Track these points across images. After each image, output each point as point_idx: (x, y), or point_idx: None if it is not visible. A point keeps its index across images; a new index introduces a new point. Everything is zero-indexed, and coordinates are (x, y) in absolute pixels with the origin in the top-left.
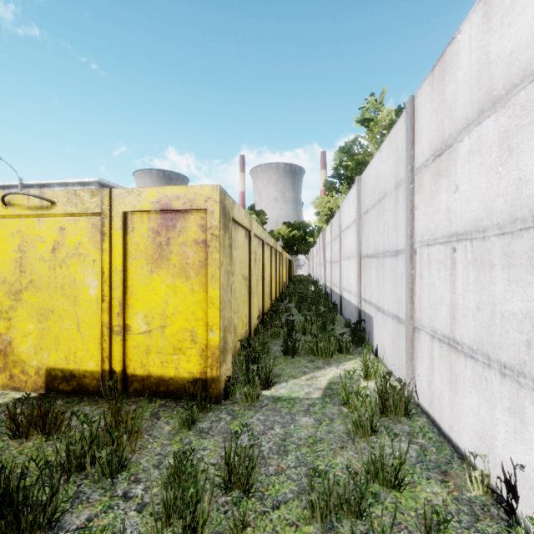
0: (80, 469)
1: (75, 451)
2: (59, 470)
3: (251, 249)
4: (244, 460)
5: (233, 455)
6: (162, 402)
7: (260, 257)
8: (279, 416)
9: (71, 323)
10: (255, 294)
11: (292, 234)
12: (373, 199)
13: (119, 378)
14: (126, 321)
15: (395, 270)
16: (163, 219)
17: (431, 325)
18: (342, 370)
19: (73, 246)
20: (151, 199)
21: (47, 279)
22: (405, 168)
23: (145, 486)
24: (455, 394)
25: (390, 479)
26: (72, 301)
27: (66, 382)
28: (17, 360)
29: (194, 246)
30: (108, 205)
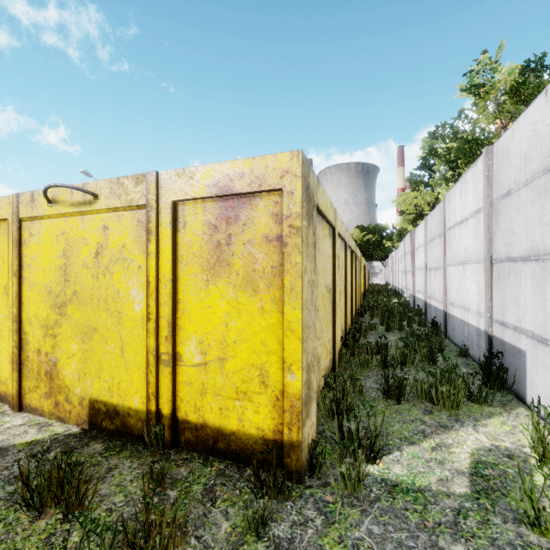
0: None
1: None
2: None
3: (335, 251)
4: None
5: None
6: (220, 467)
7: (343, 263)
8: (406, 532)
9: (114, 345)
10: (338, 310)
11: (366, 239)
12: (525, 173)
13: (168, 423)
14: (176, 348)
15: None
16: (222, 208)
17: None
18: (487, 437)
19: (116, 249)
20: (206, 182)
21: (91, 291)
22: None
23: None
24: None
25: None
26: (115, 318)
27: (109, 419)
28: (61, 386)
29: (265, 245)
30: (155, 194)
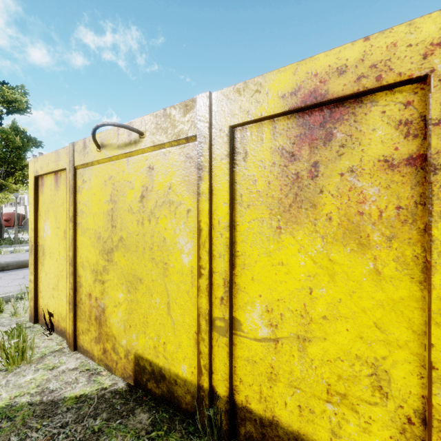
0: None
1: None
2: None
3: None
4: None
5: None
6: None
7: None
8: None
9: (160, 300)
10: None
11: None
12: None
13: (223, 407)
14: (233, 312)
15: None
16: (302, 126)
17: None
18: None
19: (162, 191)
20: (280, 92)
21: (136, 237)
22: None
23: None
24: None
25: None
26: (161, 269)
27: (154, 381)
28: (109, 333)
29: (382, 173)
30: (207, 120)
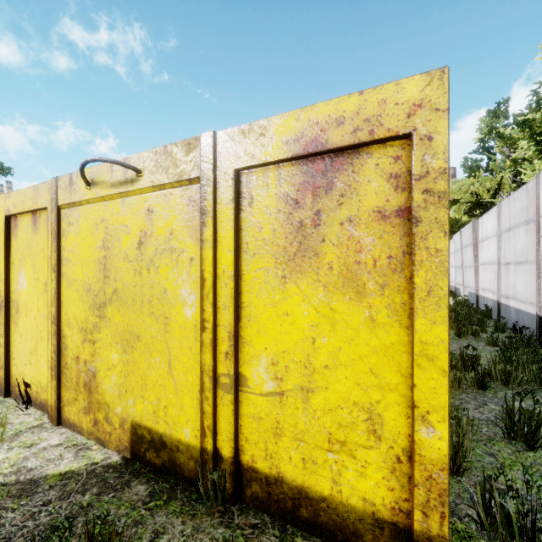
0: None
1: None
2: None
3: None
4: None
5: None
6: None
7: None
8: None
9: (160, 359)
10: None
11: None
12: None
13: (228, 469)
14: (239, 368)
15: None
16: (305, 173)
17: None
18: None
19: (162, 237)
20: (284, 137)
21: (133, 289)
22: None
23: None
24: None
25: None
26: (161, 325)
27: (154, 450)
28: (101, 401)
29: (376, 224)
30: (211, 161)
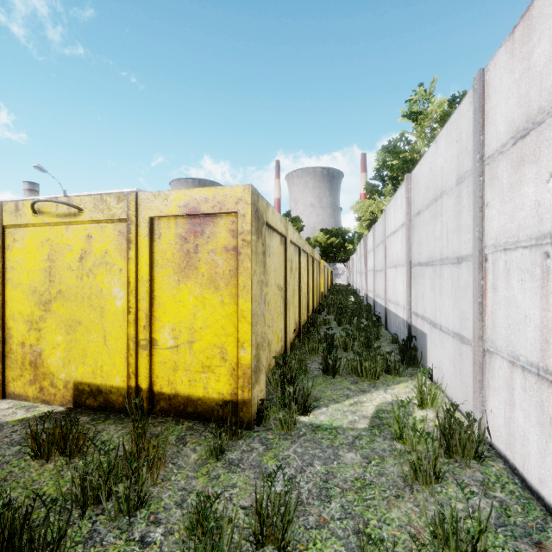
0: (97, 501)
1: (92, 482)
2: (75, 501)
3: (287, 256)
4: (279, 509)
5: (265, 500)
6: (189, 424)
7: (297, 265)
8: (319, 450)
9: (98, 335)
10: (291, 306)
11: (330, 242)
12: (427, 199)
13: (146, 396)
14: (153, 335)
15: (456, 280)
16: (190, 224)
17: (510, 349)
18: (391, 395)
19: (99, 255)
20: (178, 203)
21: (75, 290)
22: (472, 157)
23: (165, 529)
24: (548, 440)
25: (465, 549)
26: (98, 312)
27: (93, 397)
28: (46, 373)
29: (224, 253)
30: (134, 211)
